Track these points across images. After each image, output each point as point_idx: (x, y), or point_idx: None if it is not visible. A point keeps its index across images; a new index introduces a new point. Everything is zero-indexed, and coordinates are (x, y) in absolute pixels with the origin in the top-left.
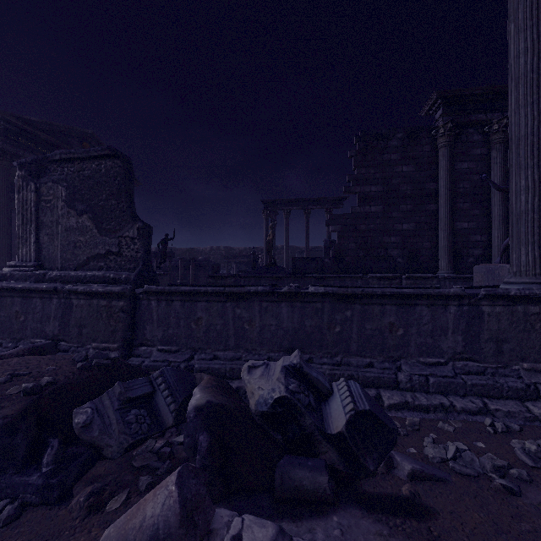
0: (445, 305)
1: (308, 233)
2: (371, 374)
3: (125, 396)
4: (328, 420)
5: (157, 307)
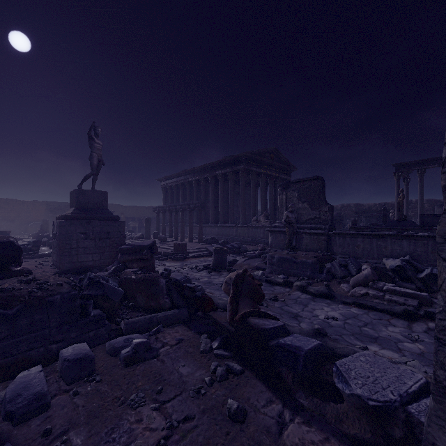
0: None
1: None
2: None
3: (340, 262)
4: (419, 275)
5: (338, 239)
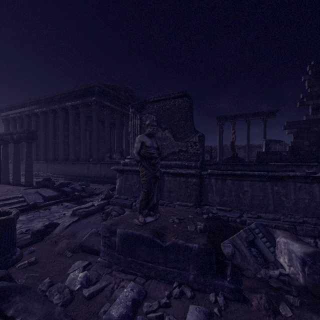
0: None
1: (249, 136)
2: None
3: (248, 239)
4: None
5: (215, 183)
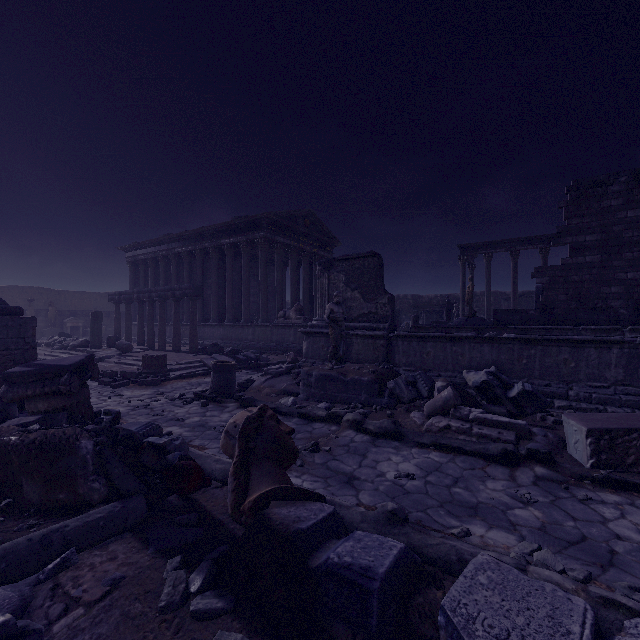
0: (609, 348)
1: (516, 278)
2: (548, 389)
3: (407, 379)
4: (509, 394)
5: (402, 344)
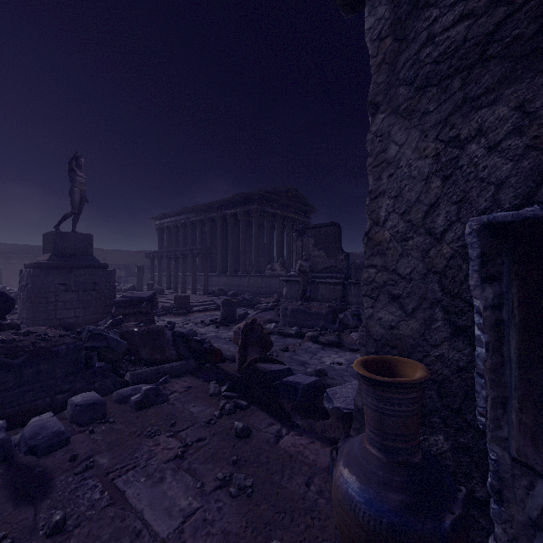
0: None
1: None
2: None
3: (353, 312)
4: None
5: (354, 289)
